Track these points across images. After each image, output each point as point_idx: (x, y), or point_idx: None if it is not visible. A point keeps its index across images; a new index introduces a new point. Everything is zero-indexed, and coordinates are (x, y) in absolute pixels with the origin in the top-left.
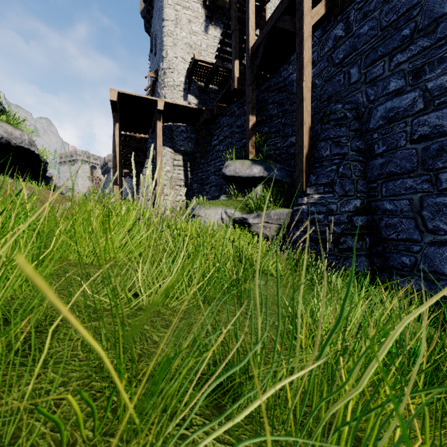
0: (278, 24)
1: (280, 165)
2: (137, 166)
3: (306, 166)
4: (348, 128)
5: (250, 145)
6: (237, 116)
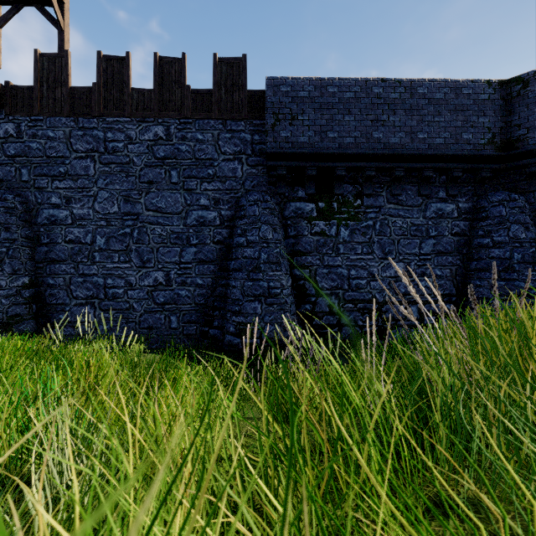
0: None
1: None
2: None
3: None
4: (19, 218)
5: None
6: None
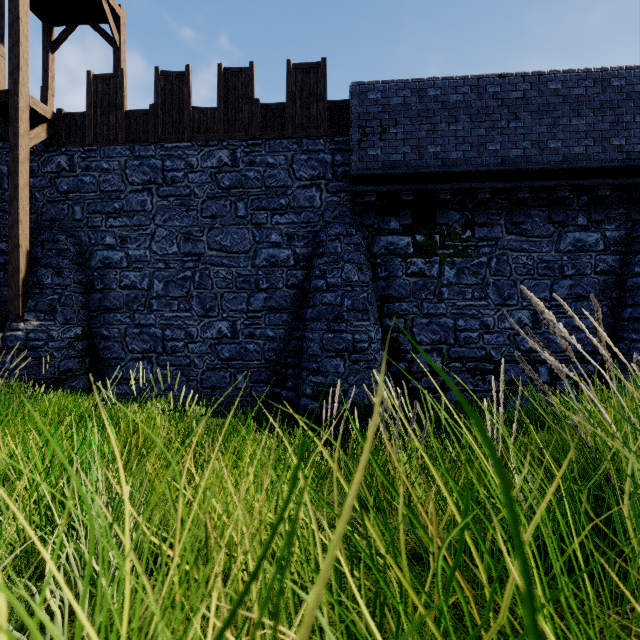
0: None
1: None
2: None
3: (23, 291)
4: (71, 261)
5: None
6: None
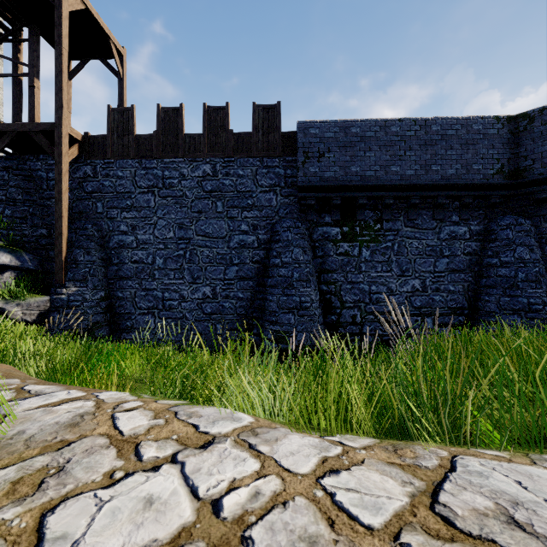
0: (32, 135)
1: (33, 255)
2: None
3: (65, 266)
4: (96, 243)
5: None
6: None
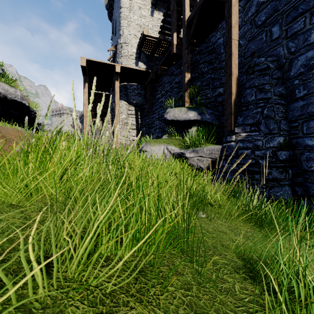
0: None
1: (210, 111)
2: (103, 116)
3: (234, 110)
4: (270, 76)
5: (186, 96)
6: (176, 75)
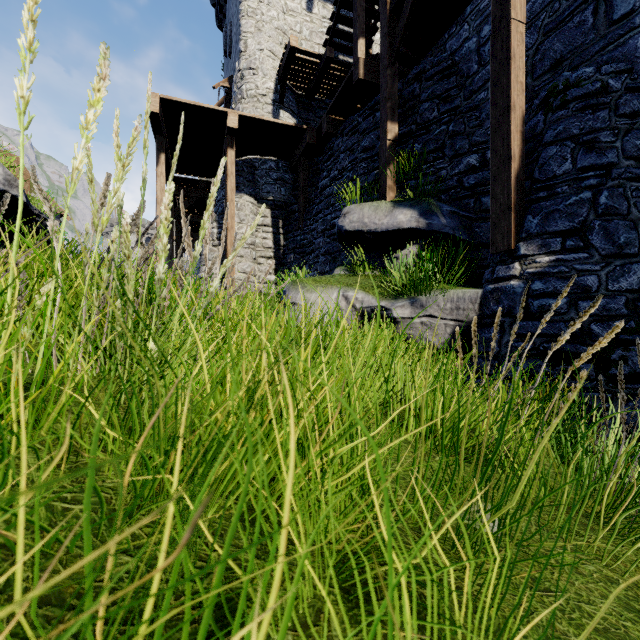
0: None
1: (449, 208)
2: None
3: (516, 198)
4: (613, 111)
5: (388, 177)
6: (363, 132)
